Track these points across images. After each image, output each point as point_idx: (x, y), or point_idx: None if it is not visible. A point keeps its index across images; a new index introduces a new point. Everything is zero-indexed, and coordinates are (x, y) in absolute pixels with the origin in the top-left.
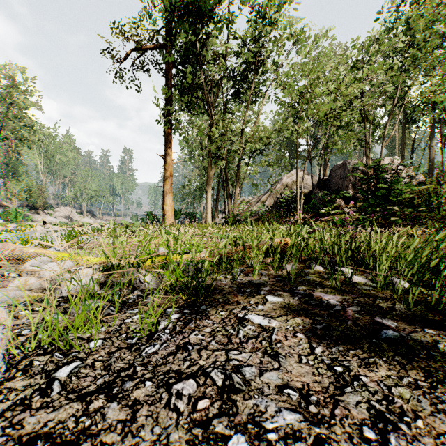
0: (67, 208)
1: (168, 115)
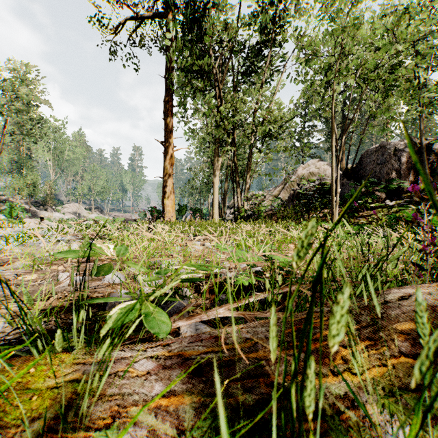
0: (75, 204)
1: (168, 94)
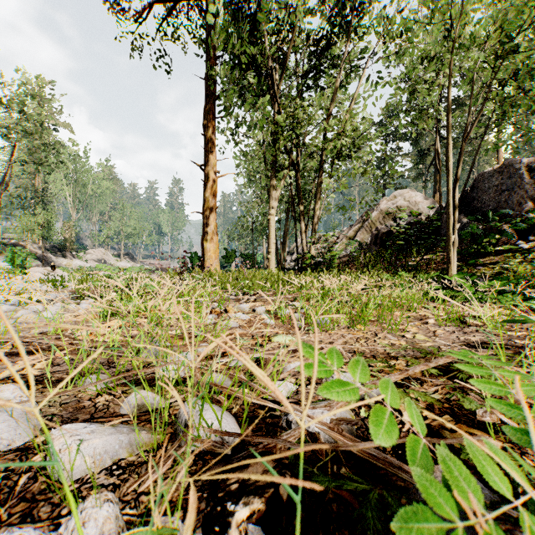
0: (101, 249)
1: (209, 102)
